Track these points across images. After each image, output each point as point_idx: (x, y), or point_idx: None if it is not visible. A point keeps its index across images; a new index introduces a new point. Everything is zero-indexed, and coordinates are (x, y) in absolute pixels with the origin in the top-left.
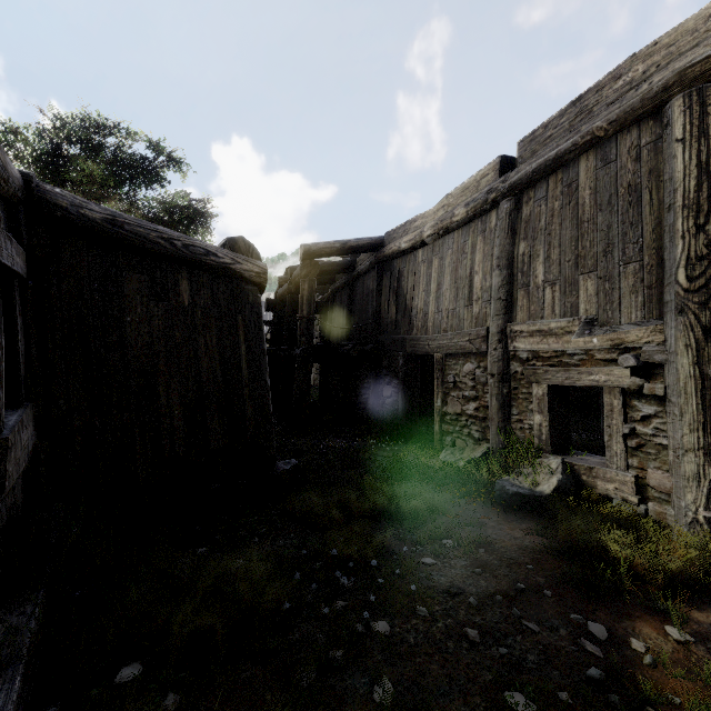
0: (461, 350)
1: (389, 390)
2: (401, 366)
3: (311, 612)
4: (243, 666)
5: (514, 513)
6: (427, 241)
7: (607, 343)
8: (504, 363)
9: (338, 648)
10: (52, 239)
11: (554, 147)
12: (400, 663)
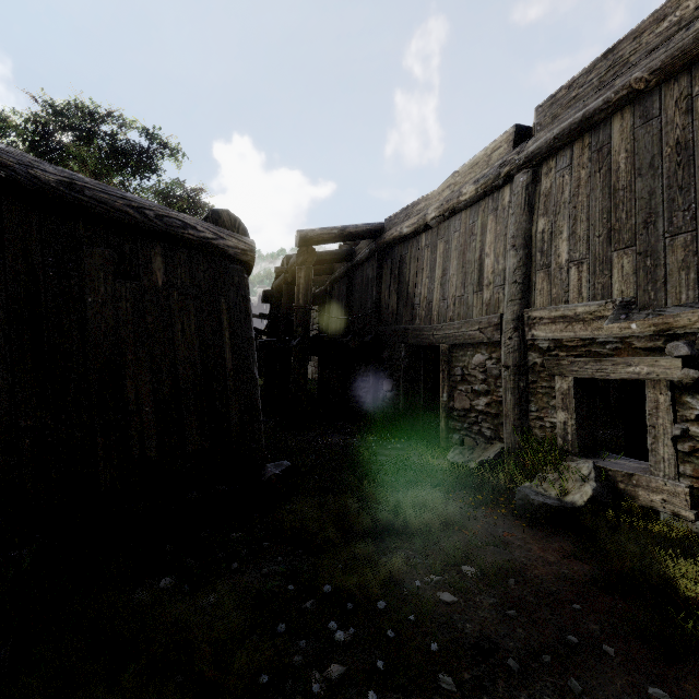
0: (470, 340)
1: (390, 383)
2: (403, 358)
3: (297, 683)
4: None
5: (542, 528)
6: (431, 224)
7: (649, 329)
8: (521, 354)
9: None
10: None
11: (581, 107)
12: None
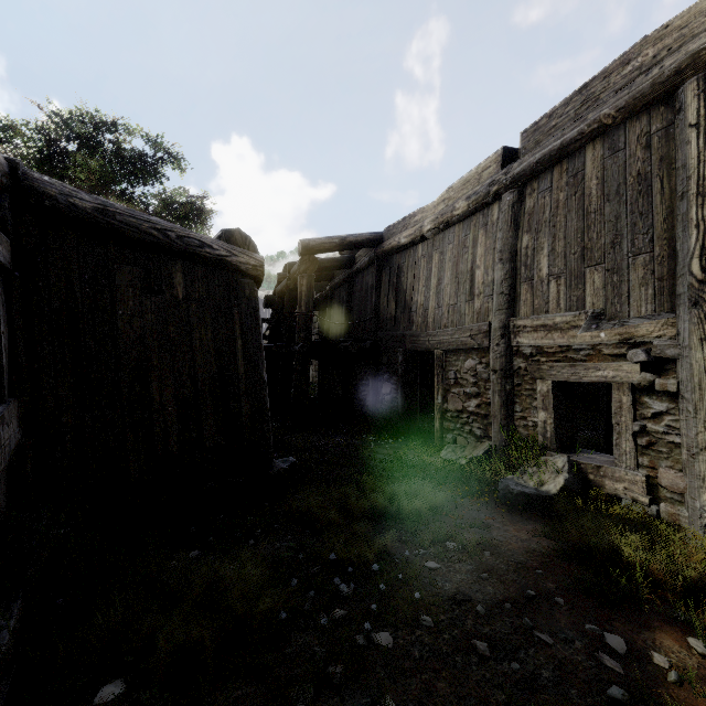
0: (462, 346)
1: (388, 387)
2: (401, 362)
3: (308, 622)
4: (235, 683)
5: (520, 514)
6: (427, 236)
7: (615, 338)
8: (507, 359)
9: (337, 663)
10: (40, 229)
11: (559, 136)
12: (404, 680)
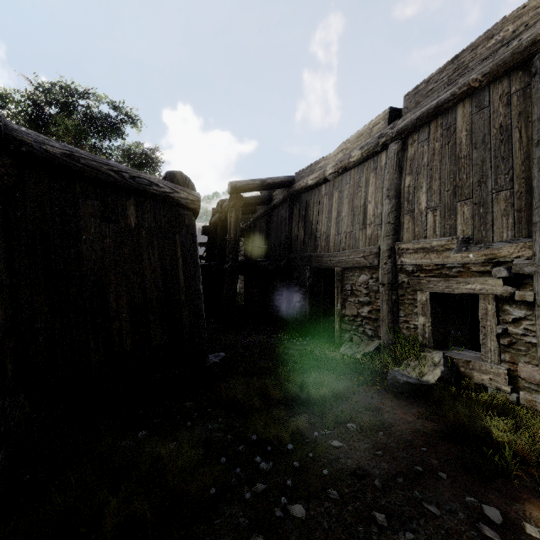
0: (357, 264)
1: (298, 296)
2: (308, 277)
3: (234, 495)
4: None
5: (405, 399)
6: (329, 178)
7: (481, 258)
8: (393, 275)
9: (258, 534)
10: (19, 170)
11: (435, 97)
12: None
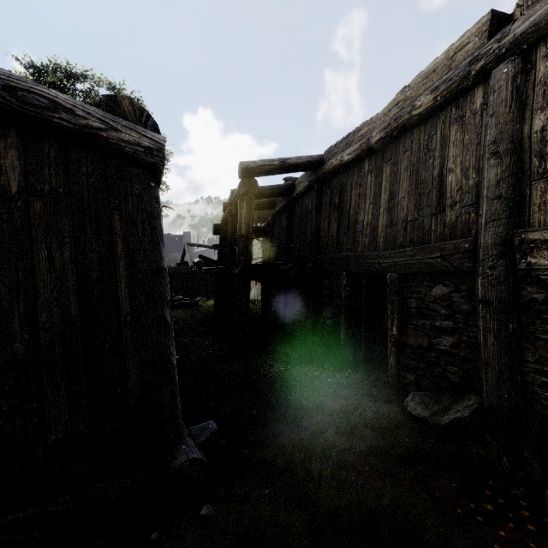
0: (428, 269)
1: (330, 311)
2: (344, 286)
3: None
4: None
5: None
6: (375, 148)
7: None
8: (509, 287)
9: None
10: None
11: None
12: None
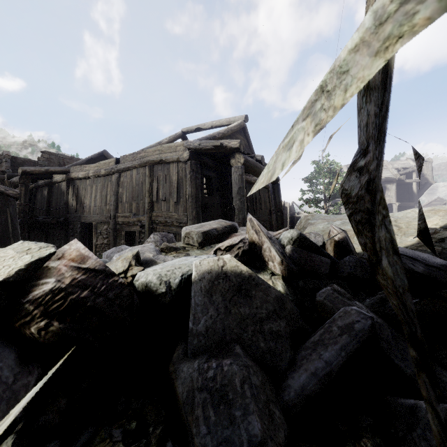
0: (103, 221)
1: (73, 238)
2: (79, 227)
3: None
4: None
5: None
6: (91, 177)
7: (137, 220)
8: (115, 225)
9: None
10: None
11: (128, 164)
12: None
